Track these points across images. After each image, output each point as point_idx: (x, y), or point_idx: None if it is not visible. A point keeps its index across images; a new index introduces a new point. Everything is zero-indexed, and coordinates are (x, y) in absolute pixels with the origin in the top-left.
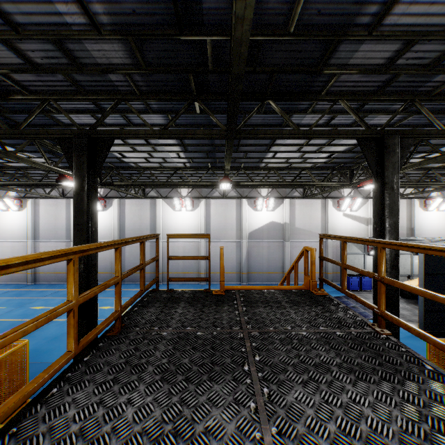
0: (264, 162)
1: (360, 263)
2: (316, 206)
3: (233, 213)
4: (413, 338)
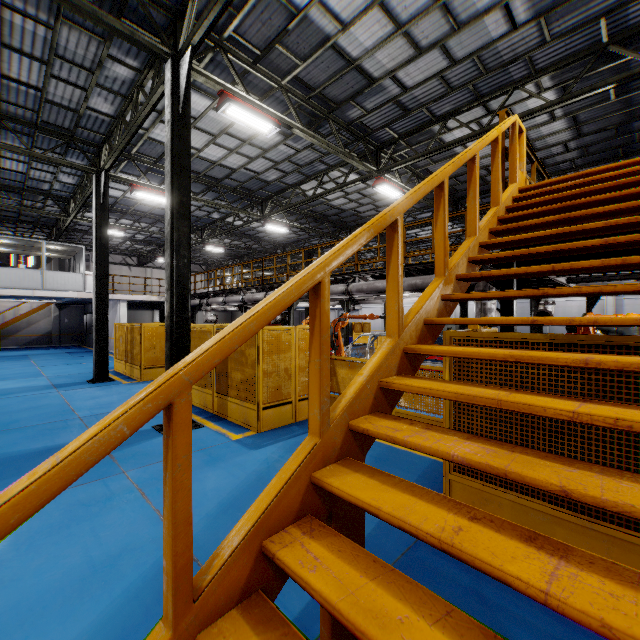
0: None
1: None
2: None
3: None
4: None
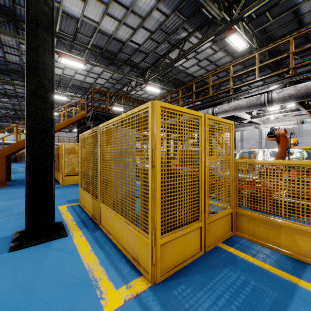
0: None
1: None
2: None
3: None
4: None
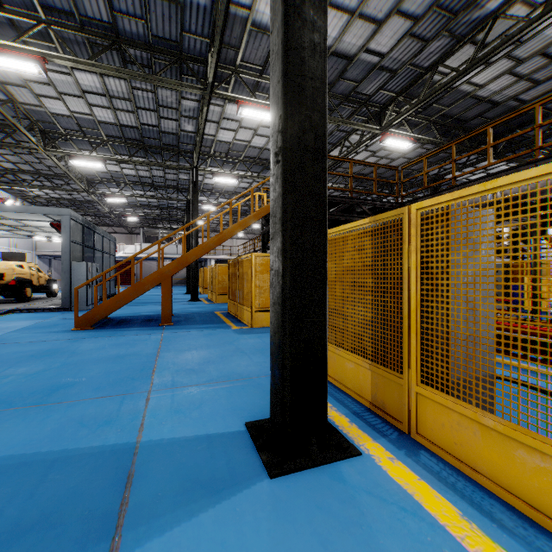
0: None
1: None
2: None
3: None
4: None
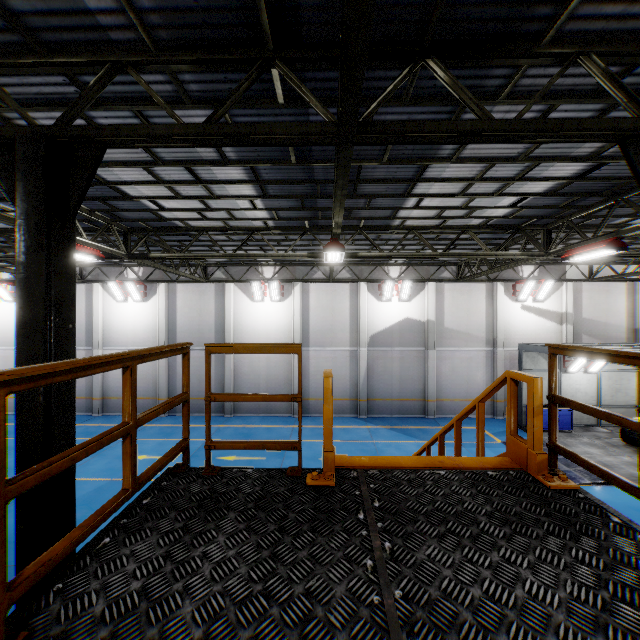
0: (399, 217)
1: None
2: (477, 294)
3: (346, 305)
4: None
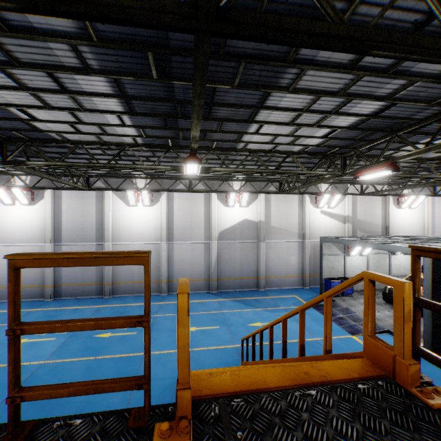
0: (243, 141)
1: (340, 264)
2: (292, 203)
3: (201, 210)
4: (421, 361)
